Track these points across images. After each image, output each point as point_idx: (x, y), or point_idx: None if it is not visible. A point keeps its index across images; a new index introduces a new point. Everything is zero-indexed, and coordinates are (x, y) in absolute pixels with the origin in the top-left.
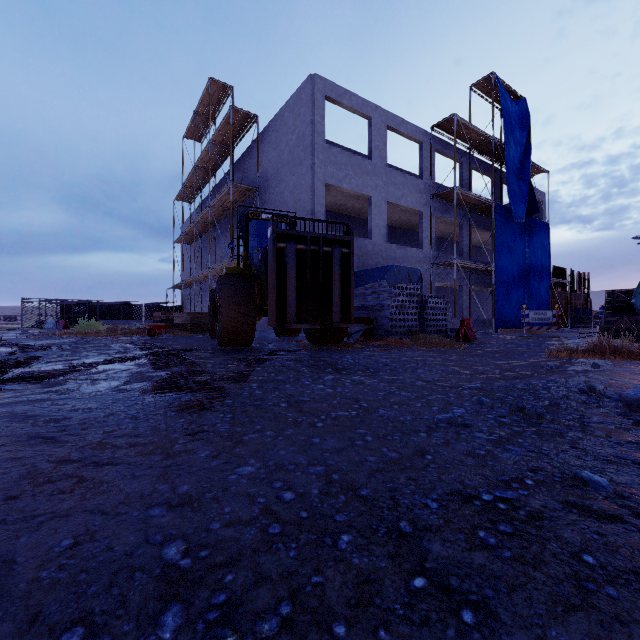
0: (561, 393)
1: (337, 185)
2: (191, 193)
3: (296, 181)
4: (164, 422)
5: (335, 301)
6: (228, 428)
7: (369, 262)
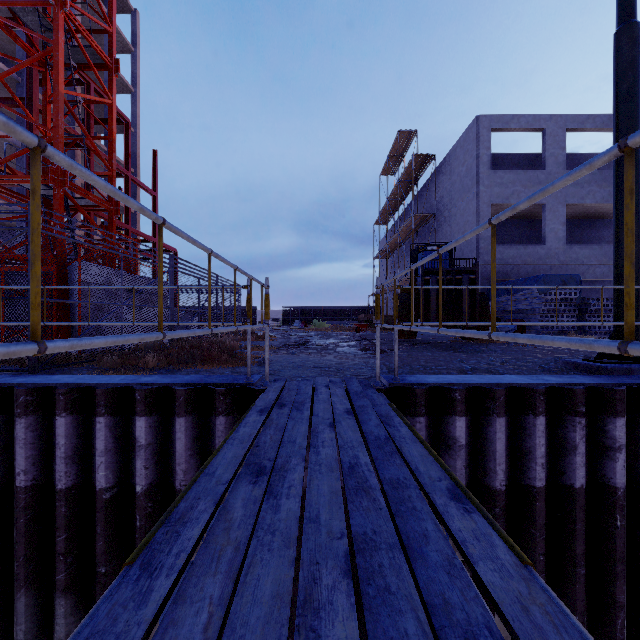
0: (543, 360)
1: (503, 203)
2: (386, 218)
3: (465, 206)
4: (363, 355)
5: (464, 310)
6: (381, 357)
7: (541, 267)
